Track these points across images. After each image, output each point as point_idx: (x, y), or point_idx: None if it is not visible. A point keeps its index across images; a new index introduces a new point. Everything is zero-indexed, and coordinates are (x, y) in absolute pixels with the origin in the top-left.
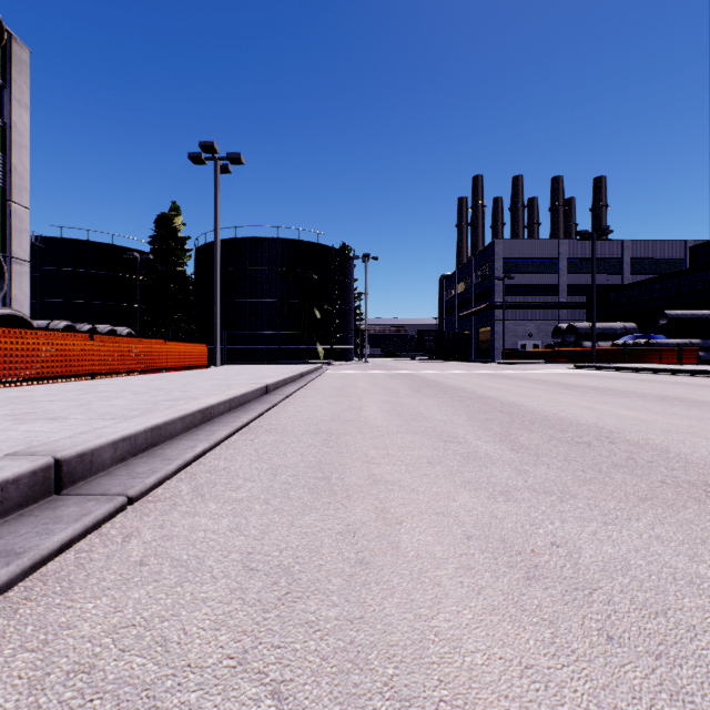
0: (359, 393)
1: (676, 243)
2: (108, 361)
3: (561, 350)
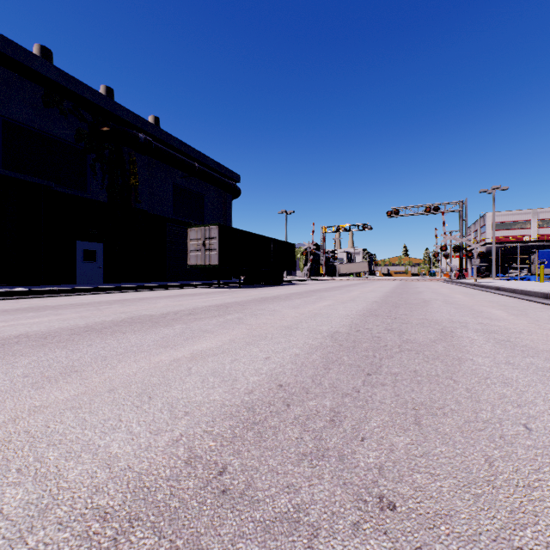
0: None
1: None
2: None
3: None
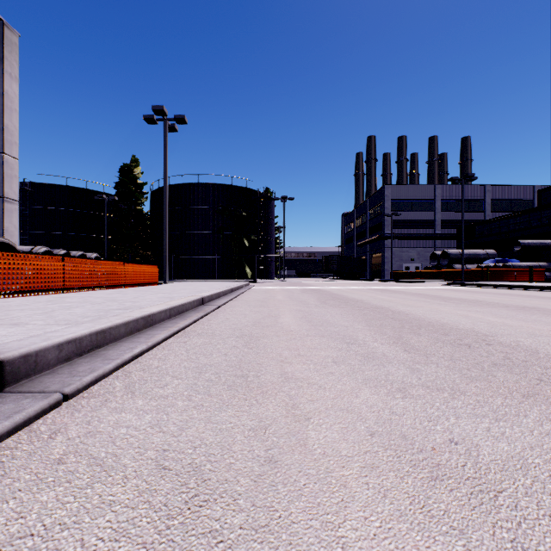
0: (278, 304)
1: (526, 187)
2: (76, 278)
3: (437, 271)
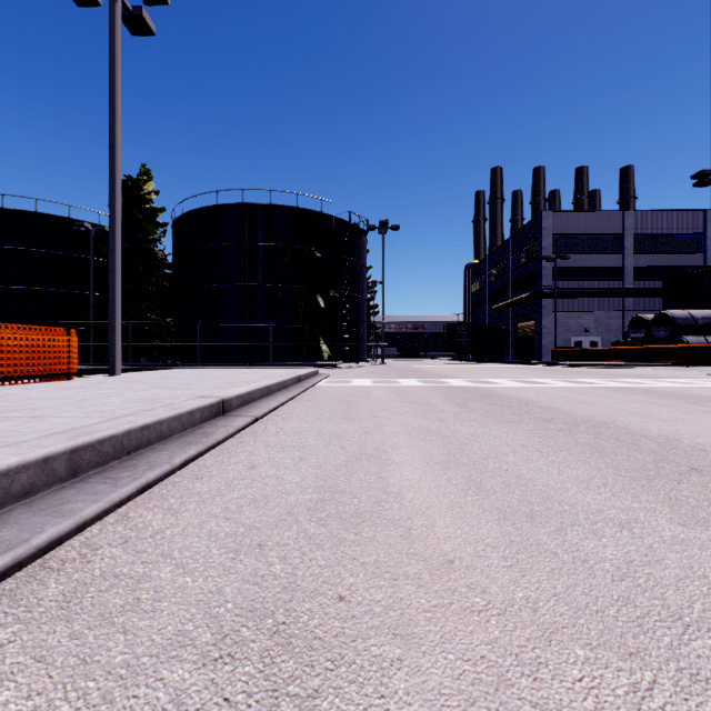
0: None
1: None
2: None
3: (653, 347)
